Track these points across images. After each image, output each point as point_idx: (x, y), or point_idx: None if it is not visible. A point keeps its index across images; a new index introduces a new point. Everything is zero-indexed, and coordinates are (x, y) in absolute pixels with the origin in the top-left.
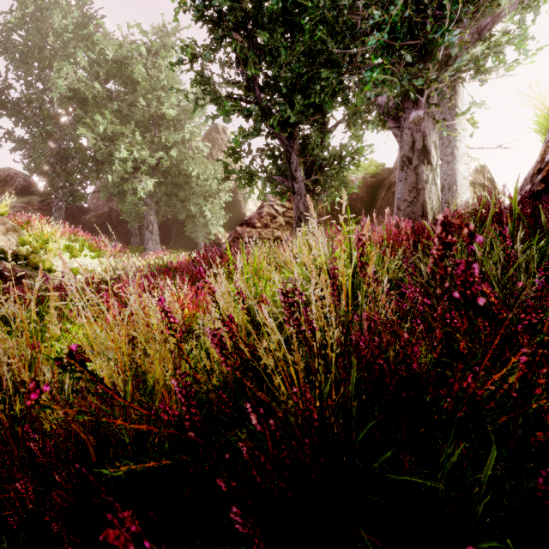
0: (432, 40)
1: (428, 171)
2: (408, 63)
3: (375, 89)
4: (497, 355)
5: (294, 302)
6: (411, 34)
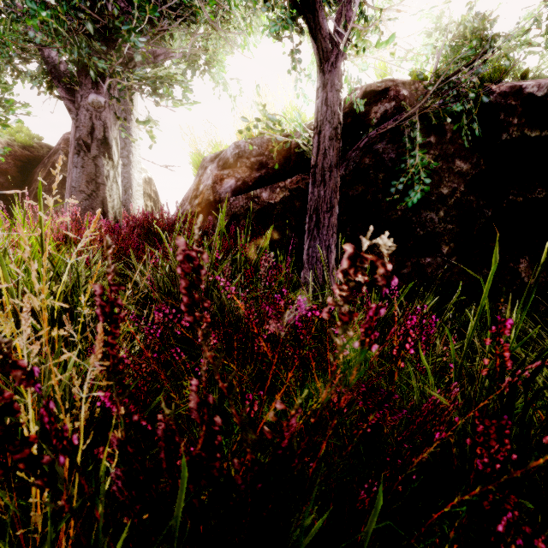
0: (119, 29)
1: (110, 166)
2: (87, 34)
3: (43, 34)
4: (264, 371)
5: (10, 398)
6: (90, 3)
